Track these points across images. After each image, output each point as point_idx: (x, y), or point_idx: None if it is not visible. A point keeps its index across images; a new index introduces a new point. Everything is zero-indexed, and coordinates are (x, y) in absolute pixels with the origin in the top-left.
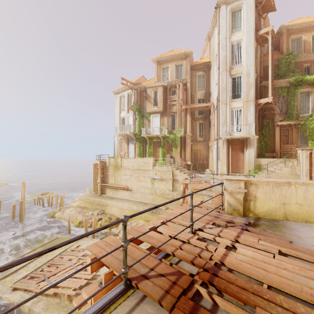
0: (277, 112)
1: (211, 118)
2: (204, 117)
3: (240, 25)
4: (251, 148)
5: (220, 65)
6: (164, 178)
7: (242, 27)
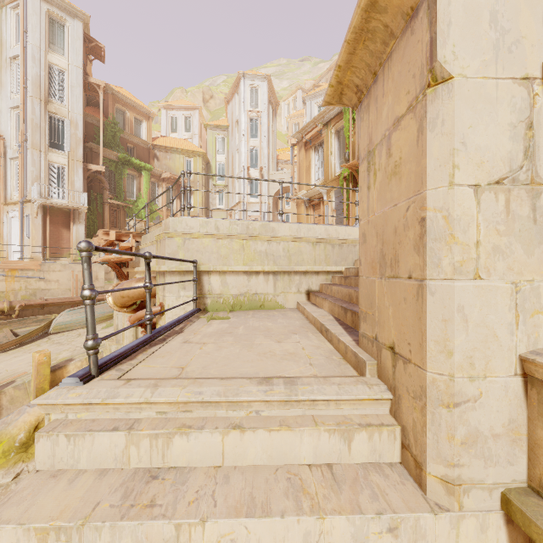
0: (108, 187)
1: None
2: None
3: (63, 47)
4: (81, 225)
5: (29, 85)
6: None
7: (66, 53)
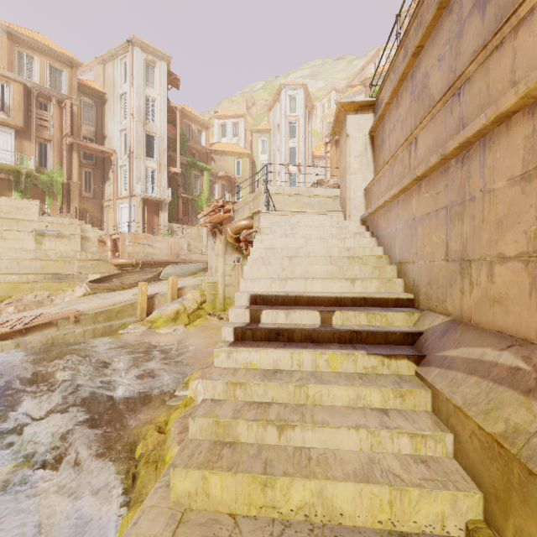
0: (181, 185)
1: (114, 170)
2: (95, 166)
3: (154, 82)
4: (166, 212)
5: (134, 113)
6: (65, 235)
7: (156, 86)
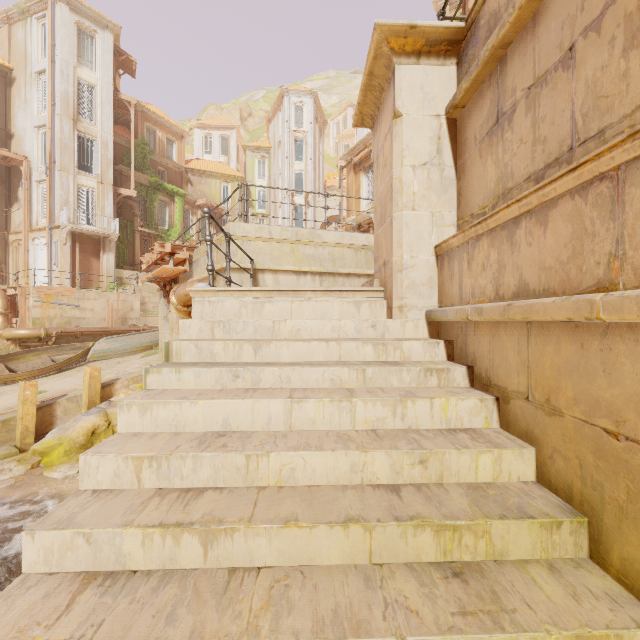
0: (139, 214)
1: (25, 186)
2: None
3: (92, 61)
4: (112, 254)
5: (57, 102)
6: None
7: (96, 67)
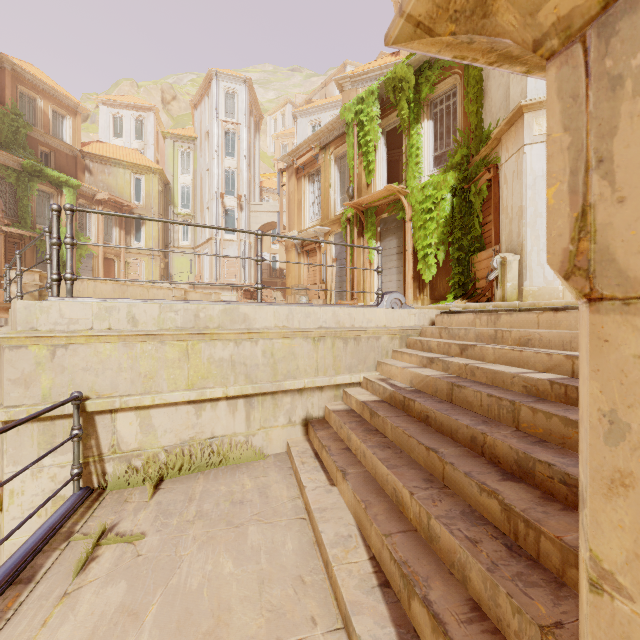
0: (2, 208)
1: None
2: None
3: None
4: None
5: None
6: None
7: None
